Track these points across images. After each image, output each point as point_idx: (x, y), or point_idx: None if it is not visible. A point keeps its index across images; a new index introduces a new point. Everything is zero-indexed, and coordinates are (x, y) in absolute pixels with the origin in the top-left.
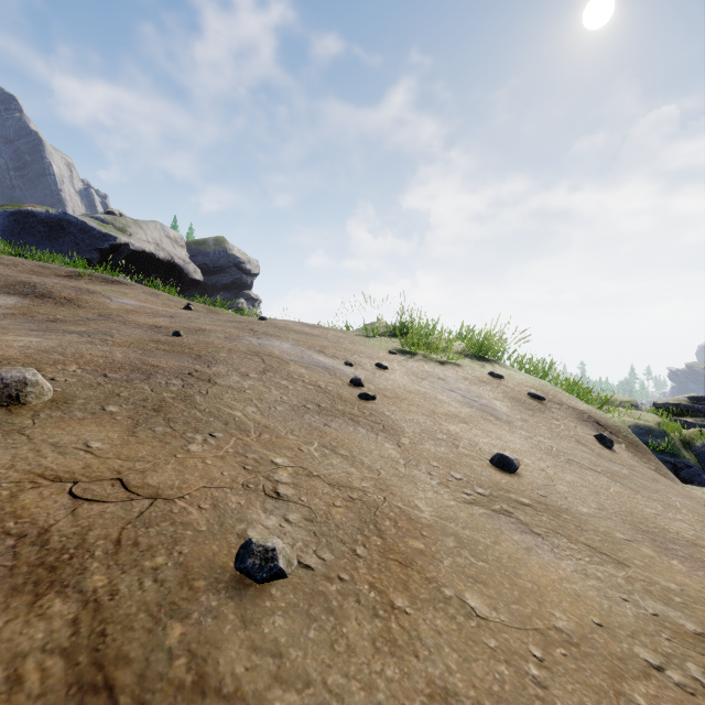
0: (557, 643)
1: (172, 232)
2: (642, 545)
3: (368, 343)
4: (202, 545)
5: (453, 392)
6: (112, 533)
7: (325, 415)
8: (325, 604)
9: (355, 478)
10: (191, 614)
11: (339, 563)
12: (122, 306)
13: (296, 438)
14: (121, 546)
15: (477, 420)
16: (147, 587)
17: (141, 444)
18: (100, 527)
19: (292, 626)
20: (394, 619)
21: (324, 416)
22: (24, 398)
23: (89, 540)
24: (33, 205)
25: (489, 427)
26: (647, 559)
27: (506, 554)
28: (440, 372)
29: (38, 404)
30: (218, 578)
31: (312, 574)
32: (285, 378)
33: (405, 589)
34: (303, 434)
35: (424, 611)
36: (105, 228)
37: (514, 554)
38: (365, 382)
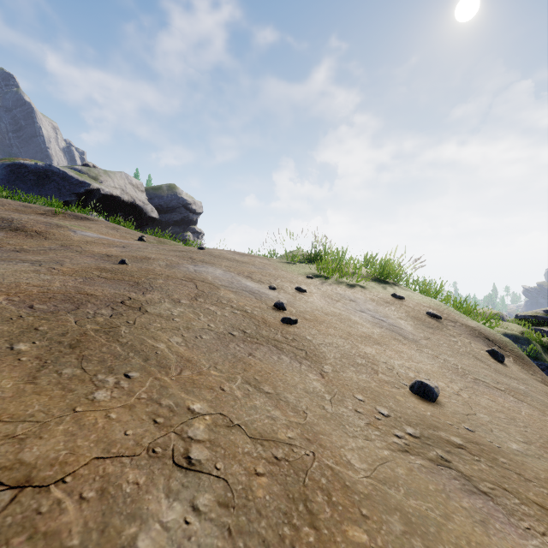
0: None
1: (134, 180)
2: None
3: (289, 268)
4: None
5: (363, 313)
6: None
7: (250, 343)
8: None
9: (280, 425)
10: None
11: None
12: (84, 238)
13: (219, 374)
14: None
15: (388, 340)
16: None
17: (37, 394)
18: None
19: None
20: None
21: (249, 344)
22: None
23: None
24: (25, 159)
25: (400, 348)
26: None
27: (463, 538)
28: (350, 294)
29: None
30: None
31: None
32: (215, 303)
33: None
34: (226, 368)
35: None
36: (81, 177)
37: (473, 536)
38: (287, 305)
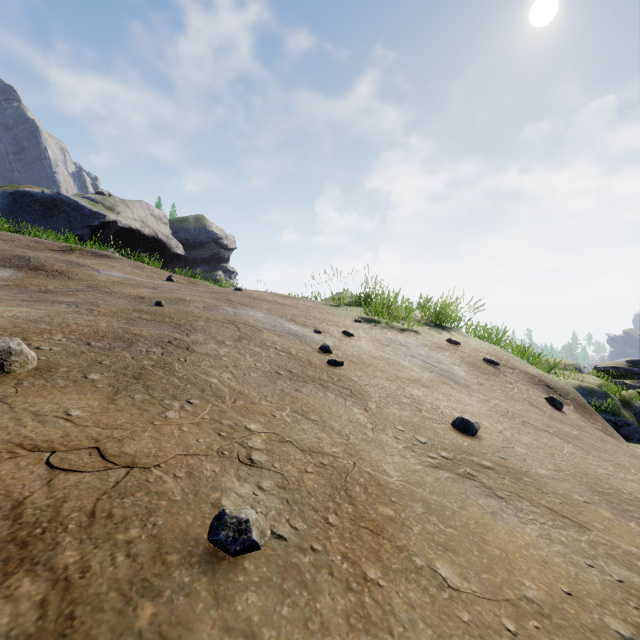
0: (529, 615)
1: (156, 211)
2: (600, 507)
3: (335, 312)
4: (176, 516)
5: (414, 358)
6: (87, 505)
7: (296, 381)
8: (298, 577)
9: (325, 443)
10: (163, 591)
11: (312, 532)
12: (109, 278)
13: (269, 404)
14: (95, 519)
15: (437, 384)
16: (119, 563)
17: (120, 411)
18: (75, 498)
19: (265, 602)
20: (368, 592)
21: (295, 382)
22: (9, 367)
23: (63, 512)
24: (30, 186)
25: (449, 391)
26: (606, 521)
27: (472, 519)
28: (401, 339)
29: (22, 373)
30: (191, 551)
31: (285, 545)
32: (259, 345)
33: (377, 559)
34: (276, 400)
35: (397, 583)
36: (95, 207)
37: (481, 519)
38: (333, 349)
